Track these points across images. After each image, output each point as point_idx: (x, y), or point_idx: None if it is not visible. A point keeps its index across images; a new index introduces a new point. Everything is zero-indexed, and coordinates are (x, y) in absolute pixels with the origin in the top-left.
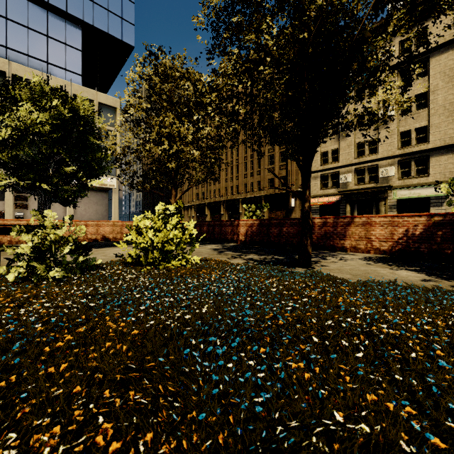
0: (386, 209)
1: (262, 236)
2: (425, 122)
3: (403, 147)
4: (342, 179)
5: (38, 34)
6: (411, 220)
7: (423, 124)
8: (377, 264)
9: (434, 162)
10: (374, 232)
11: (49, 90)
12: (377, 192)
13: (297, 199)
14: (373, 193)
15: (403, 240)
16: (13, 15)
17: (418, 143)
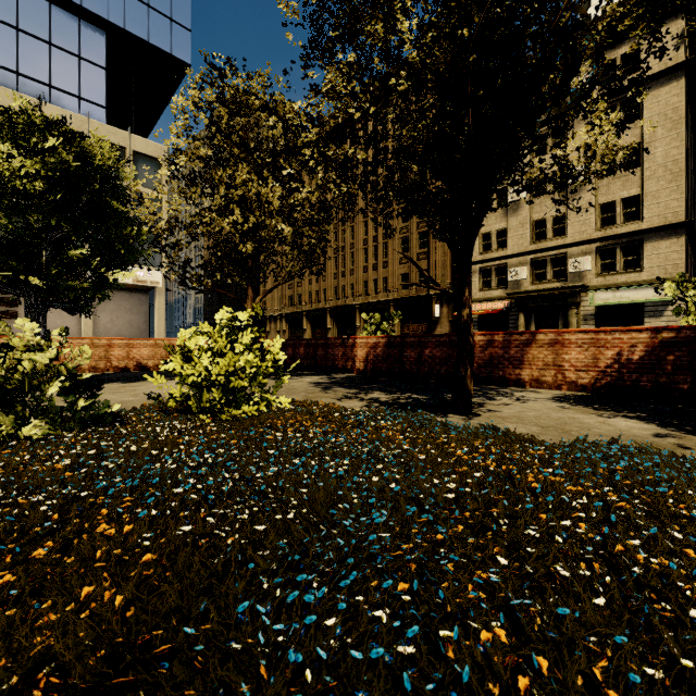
0: (578, 321)
1: (391, 363)
2: (636, 189)
3: (604, 226)
4: (513, 275)
5: (35, 40)
6: (625, 337)
7: (634, 192)
8: (577, 408)
9: (650, 249)
10: (567, 356)
11: (42, 122)
12: (564, 295)
13: (444, 306)
14: (559, 296)
15: (614, 368)
16: None
17: (627, 221)
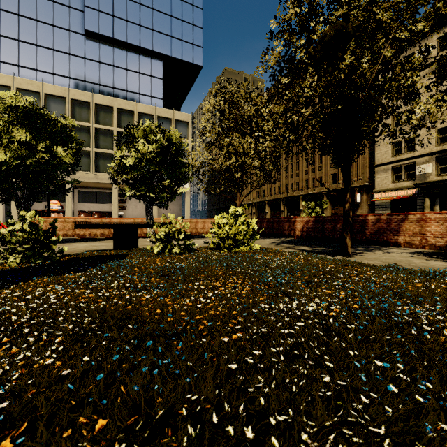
0: None
1: (317, 232)
2: None
3: None
4: (420, 170)
5: (133, 73)
6: None
7: None
8: (419, 257)
9: None
10: (428, 228)
11: (154, 128)
12: None
13: (364, 194)
14: None
15: None
16: (117, 63)
17: None
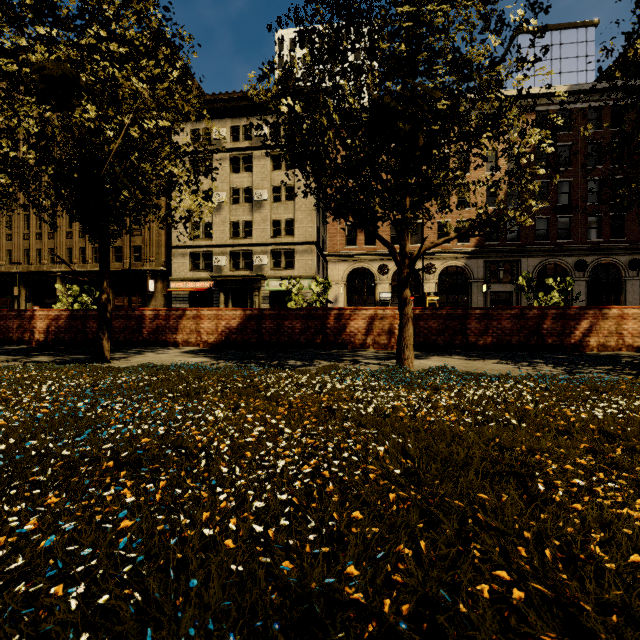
0: (260, 301)
1: (74, 333)
2: (292, 215)
3: (275, 236)
4: (217, 262)
5: None
6: (231, 314)
7: (291, 217)
8: (186, 355)
9: (299, 256)
10: (203, 325)
11: None
12: (251, 281)
13: (159, 281)
14: (248, 282)
15: (226, 332)
16: None
17: (287, 235)
